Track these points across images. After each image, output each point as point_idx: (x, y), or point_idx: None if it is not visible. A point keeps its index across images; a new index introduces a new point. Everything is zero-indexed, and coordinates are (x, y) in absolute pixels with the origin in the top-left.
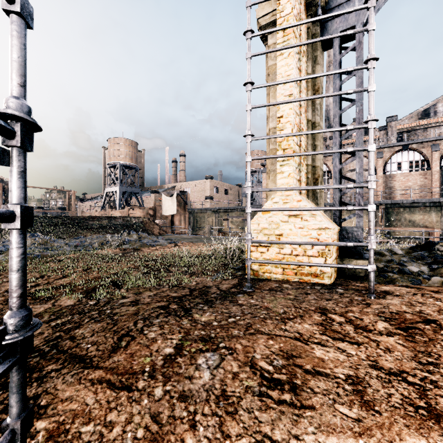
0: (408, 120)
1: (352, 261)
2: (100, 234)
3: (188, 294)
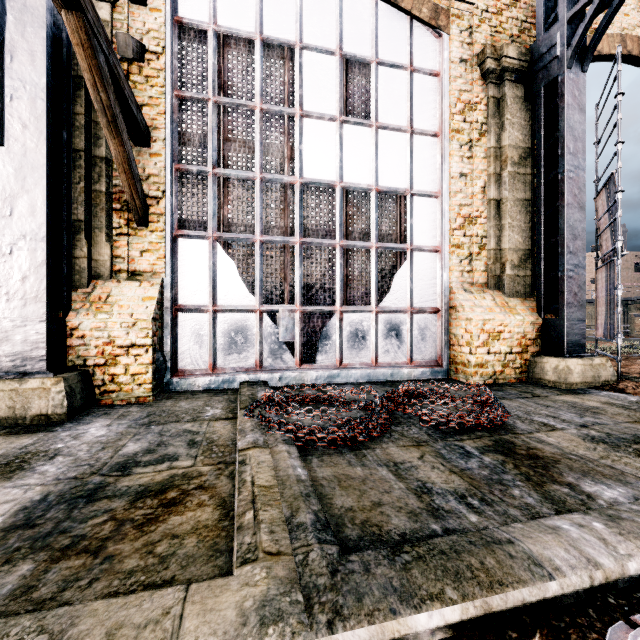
0: None
1: None
2: None
3: None
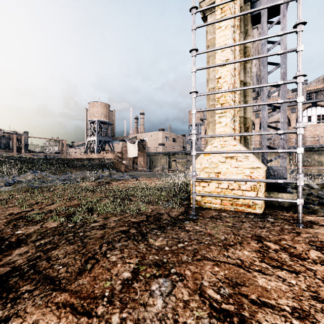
0: (315, 83)
1: (278, 195)
2: (82, 171)
3: (145, 220)
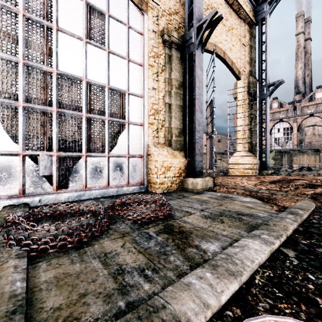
0: None
1: (262, 171)
2: None
3: None
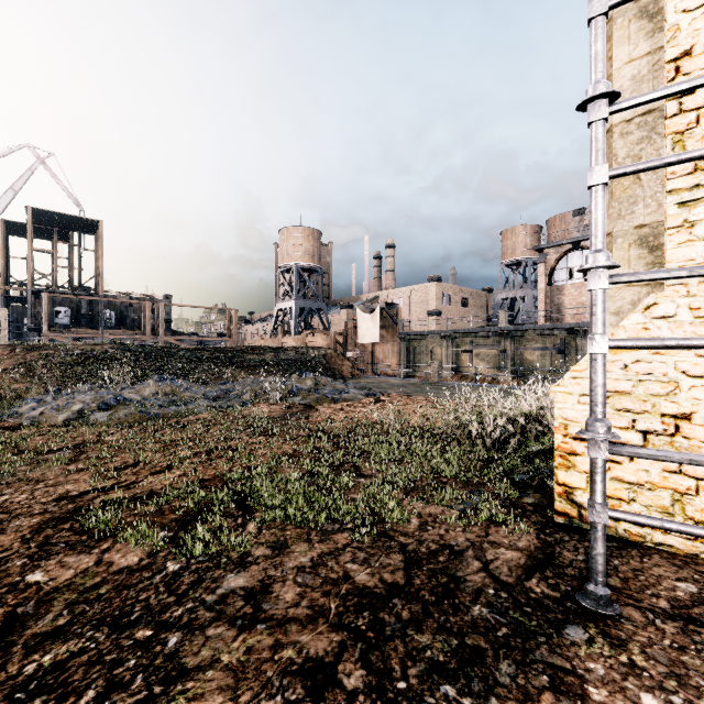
0: None
1: None
2: (259, 377)
3: (400, 584)
